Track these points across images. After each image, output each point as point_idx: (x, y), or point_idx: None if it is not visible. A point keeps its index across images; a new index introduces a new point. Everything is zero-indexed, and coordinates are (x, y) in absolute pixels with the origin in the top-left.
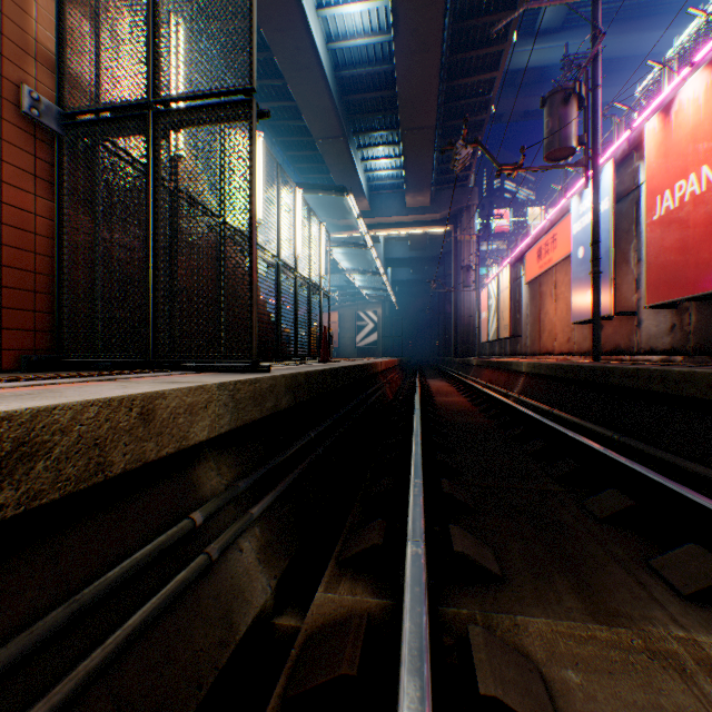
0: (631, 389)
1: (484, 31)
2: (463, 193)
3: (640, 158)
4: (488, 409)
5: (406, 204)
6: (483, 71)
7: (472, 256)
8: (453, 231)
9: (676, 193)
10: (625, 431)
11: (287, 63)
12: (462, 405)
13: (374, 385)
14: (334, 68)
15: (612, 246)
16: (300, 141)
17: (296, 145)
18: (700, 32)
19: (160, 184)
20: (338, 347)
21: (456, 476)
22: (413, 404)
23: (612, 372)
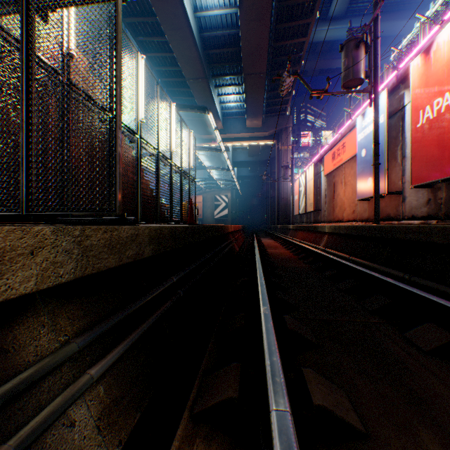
0: (413, 242)
1: (298, 9)
2: (283, 119)
3: (405, 88)
4: (305, 257)
5: (246, 125)
6: (297, 37)
7: (288, 160)
8: (276, 144)
9: (435, 107)
10: (412, 272)
11: (167, 24)
12: (286, 255)
13: (226, 241)
14: (199, 30)
15: (386, 147)
16: (177, 81)
17: (174, 84)
18: (431, 19)
19: (34, 53)
20: (202, 218)
21: (293, 311)
22: (253, 254)
23: (398, 229)
